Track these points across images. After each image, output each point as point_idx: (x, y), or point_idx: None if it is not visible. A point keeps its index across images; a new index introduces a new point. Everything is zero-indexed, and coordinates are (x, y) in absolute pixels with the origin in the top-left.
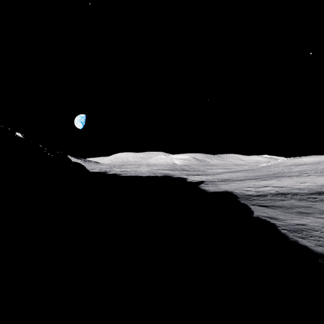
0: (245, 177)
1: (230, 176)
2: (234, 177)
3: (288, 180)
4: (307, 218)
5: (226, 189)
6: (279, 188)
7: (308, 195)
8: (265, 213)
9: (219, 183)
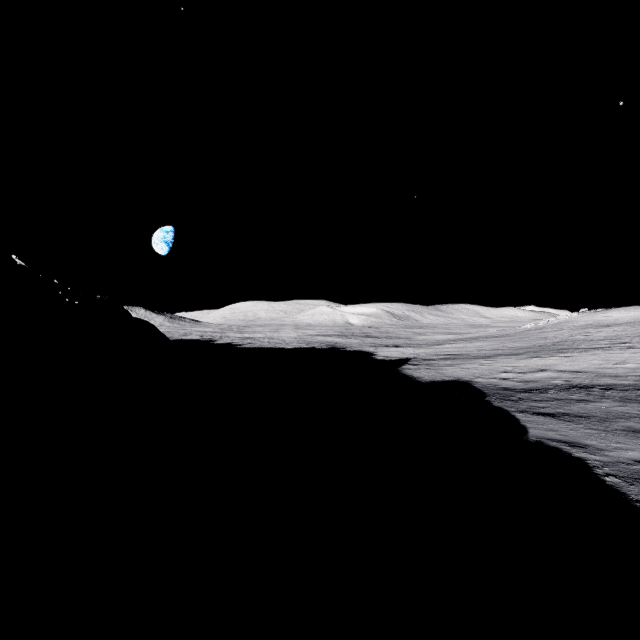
0: (495, 351)
1: (462, 349)
2: (471, 352)
3: (587, 357)
4: None
5: (457, 375)
6: (570, 373)
7: (638, 390)
8: (554, 433)
9: (441, 362)
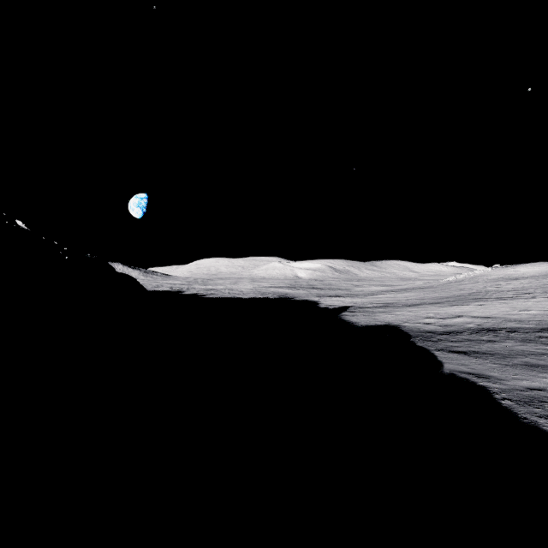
0: (420, 300)
1: (393, 299)
2: (400, 301)
3: (497, 305)
4: (544, 376)
5: (388, 320)
6: (482, 319)
7: (536, 333)
8: (465, 367)
9: (375, 309)
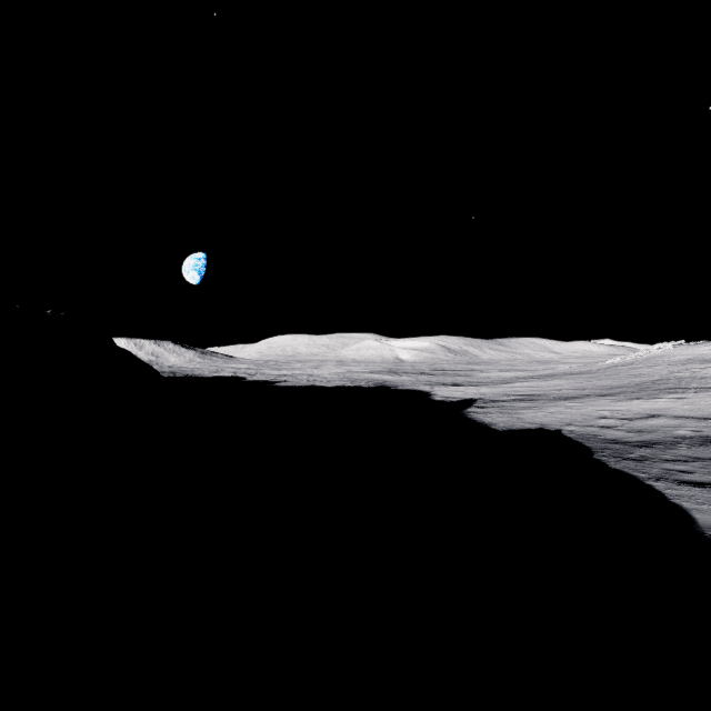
0: (579, 390)
1: (537, 389)
2: (549, 391)
3: (708, 399)
4: None
5: (541, 421)
6: (696, 421)
7: None
8: None
9: (515, 404)
